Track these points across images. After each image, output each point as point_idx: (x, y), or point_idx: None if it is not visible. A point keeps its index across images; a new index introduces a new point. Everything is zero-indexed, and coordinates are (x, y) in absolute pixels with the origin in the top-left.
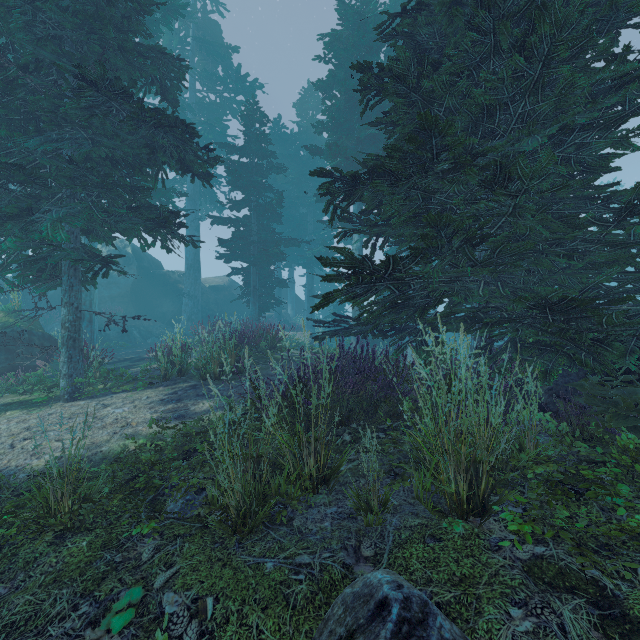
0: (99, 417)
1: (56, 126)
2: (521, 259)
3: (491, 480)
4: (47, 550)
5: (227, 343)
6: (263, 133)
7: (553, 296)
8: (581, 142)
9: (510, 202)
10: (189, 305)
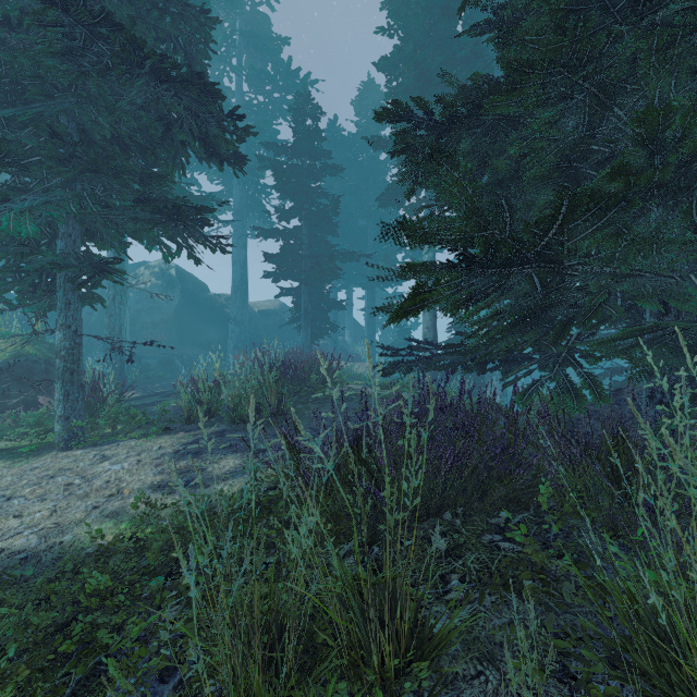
0: (88, 478)
1: (46, 97)
2: None
3: None
4: None
5: (267, 377)
6: (315, 127)
7: None
8: None
9: None
10: (236, 331)
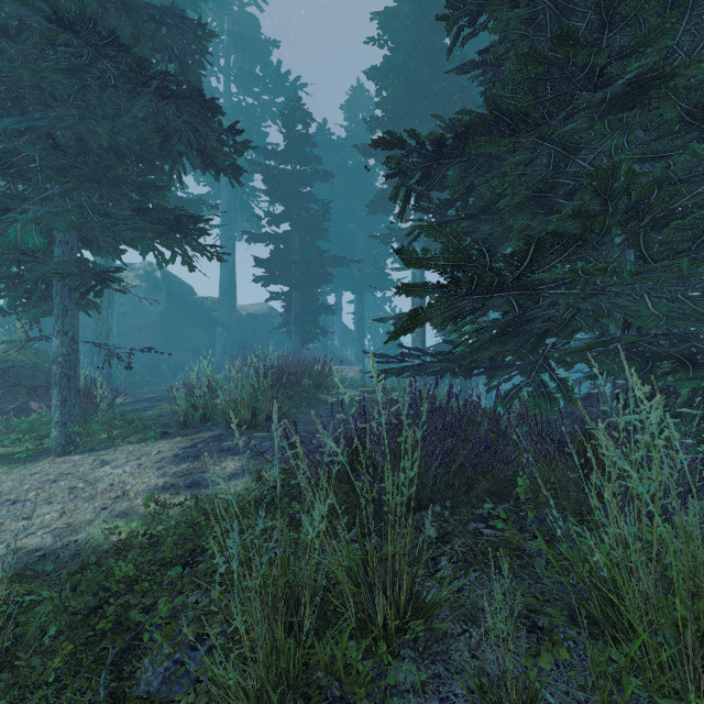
0: (91, 481)
1: (44, 106)
2: None
3: None
4: None
5: (261, 382)
6: (306, 133)
7: None
8: None
9: None
10: (223, 335)
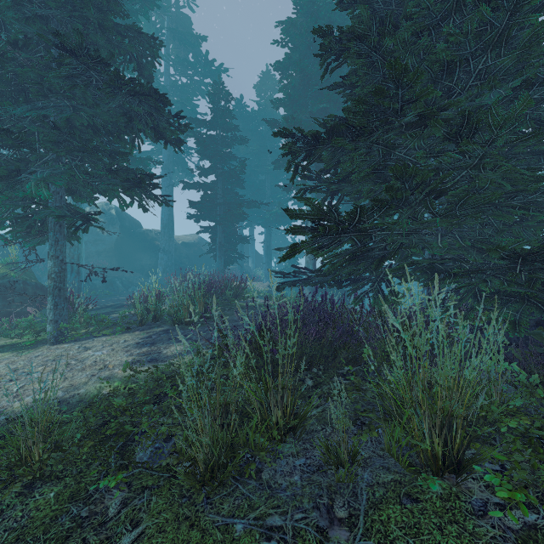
0: (80, 360)
1: (43, 96)
2: (482, 211)
3: (468, 436)
4: (14, 502)
5: (196, 292)
6: (228, 109)
7: (514, 247)
8: (539, 97)
9: (479, 152)
10: (164, 259)
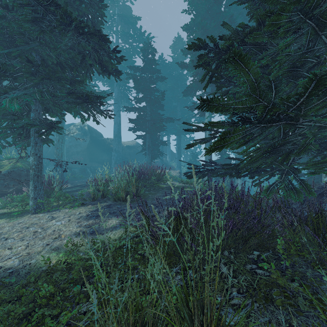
0: (44, 228)
1: (25, 43)
2: None
3: None
4: None
5: (131, 178)
6: (153, 58)
7: None
8: None
9: None
10: (115, 156)
